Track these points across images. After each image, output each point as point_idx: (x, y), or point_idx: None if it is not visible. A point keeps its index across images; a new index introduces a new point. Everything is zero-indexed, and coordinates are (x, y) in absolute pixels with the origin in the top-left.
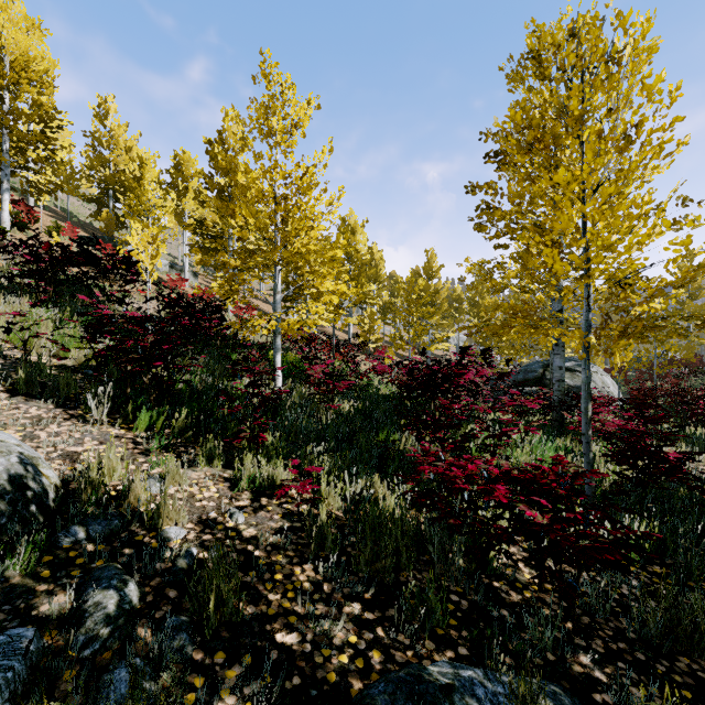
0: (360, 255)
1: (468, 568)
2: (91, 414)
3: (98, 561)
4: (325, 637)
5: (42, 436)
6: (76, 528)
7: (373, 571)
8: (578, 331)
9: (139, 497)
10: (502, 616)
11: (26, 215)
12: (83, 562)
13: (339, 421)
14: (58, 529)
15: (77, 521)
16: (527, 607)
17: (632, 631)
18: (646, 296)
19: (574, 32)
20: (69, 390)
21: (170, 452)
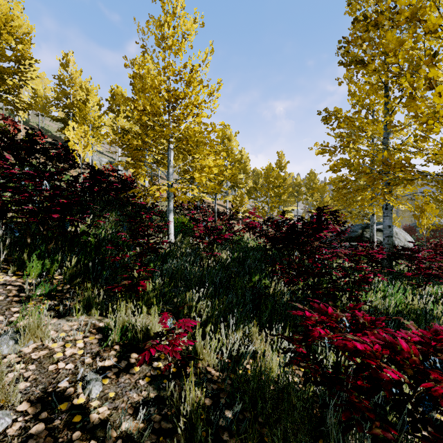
0: (234, 155)
1: None
2: None
3: None
4: None
5: None
6: None
7: None
8: None
9: None
10: None
11: (12, 127)
12: None
13: (218, 267)
14: None
15: None
16: None
17: None
18: None
19: None
20: None
21: (52, 299)
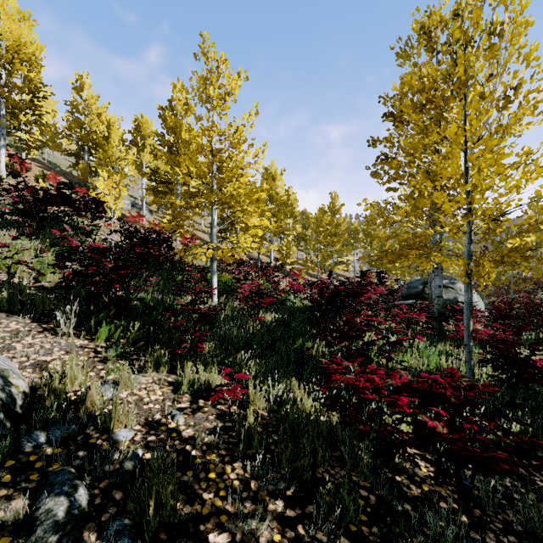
0: (279, 196)
1: (374, 464)
2: (60, 328)
3: (55, 464)
4: (252, 536)
5: (18, 348)
6: (38, 433)
7: (294, 467)
8: (462, 259)
9: (94, 404)
10: (406, 510)
11: (20, 166)
12: (41, 465)
13: (263, 330)
14: (22, 434)
15: (40, 426)
16: (426, 501)
17: (519, 524)
18: (520, 231)
19: (458, 12)
20: (44, 307)
21: (124, 359)
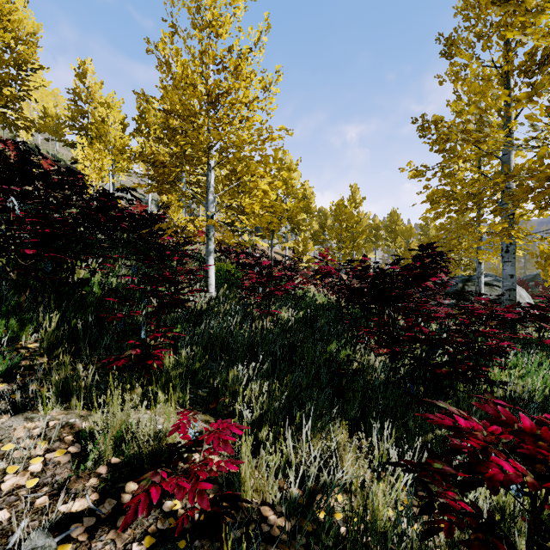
0: (295, 189)
1: None
2: None
3: None
4: None
5: None
6: None
7: None
8: None
9: None
10: None
11: (13, 153)
12: None
13: (277, 331)
14: None
15: None
16: None
17: None
18: None
19: None
20: None
21: (11, 381)
